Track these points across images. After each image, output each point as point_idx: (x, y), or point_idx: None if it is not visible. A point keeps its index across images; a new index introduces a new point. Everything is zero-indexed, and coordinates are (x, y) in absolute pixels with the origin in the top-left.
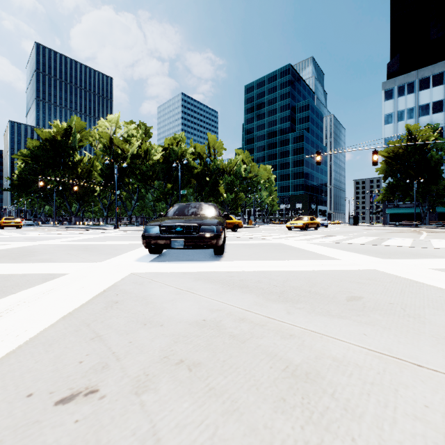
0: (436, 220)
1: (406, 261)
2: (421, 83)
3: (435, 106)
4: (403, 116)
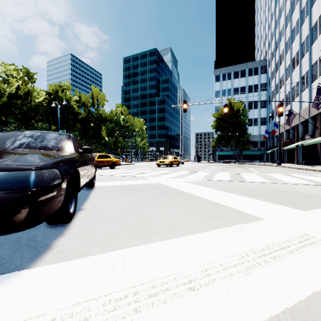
0: (242, 159)
1: None
2: (234, 74)
3: (241, 90)
4: (225, 93)
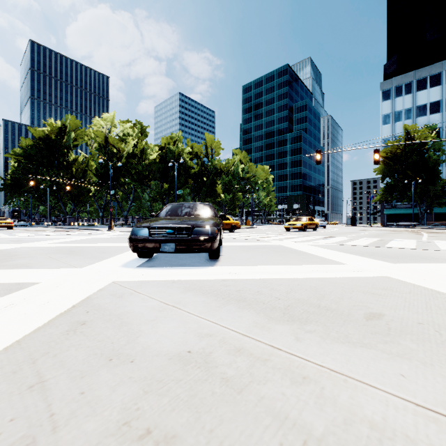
0: (433, 220)
1: (418, 265)
2: (418, 84)
3: (432, 107)
4: (401, 116)
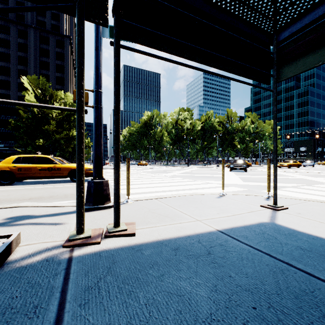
0: None
1: (291, 173)
2: None
3: None
4: None
